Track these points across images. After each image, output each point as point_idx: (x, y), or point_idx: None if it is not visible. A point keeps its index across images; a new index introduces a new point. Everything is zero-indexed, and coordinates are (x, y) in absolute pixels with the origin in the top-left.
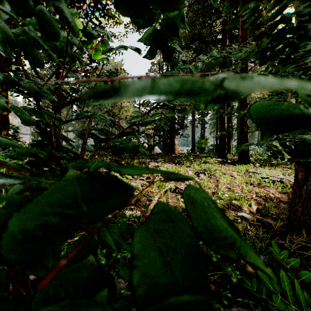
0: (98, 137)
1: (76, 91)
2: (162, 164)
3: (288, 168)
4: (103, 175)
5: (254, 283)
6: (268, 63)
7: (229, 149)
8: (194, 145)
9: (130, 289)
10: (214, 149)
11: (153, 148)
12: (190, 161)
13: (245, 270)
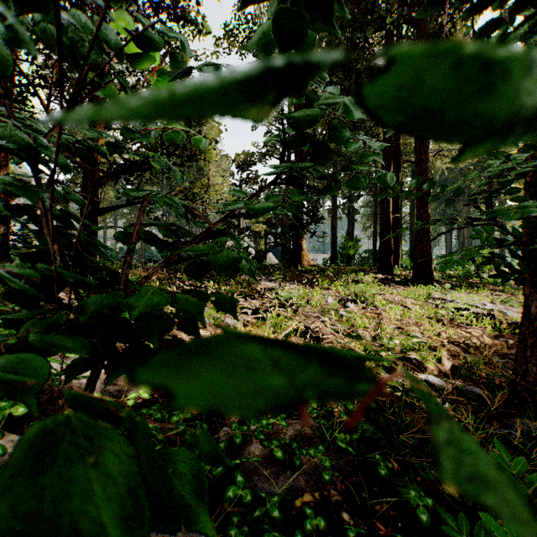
0: (156, 238)
1: (113, 147)
2: (280, 284)
3: (501, 291)
4: (161, 319)
5: (463, 522)
6: None
7: (396, 259)
8: (336, 250)
9: (221, 536)
10: (369, 258)
11: (264, 257)
12: (330, 278)
13: (441, 492)
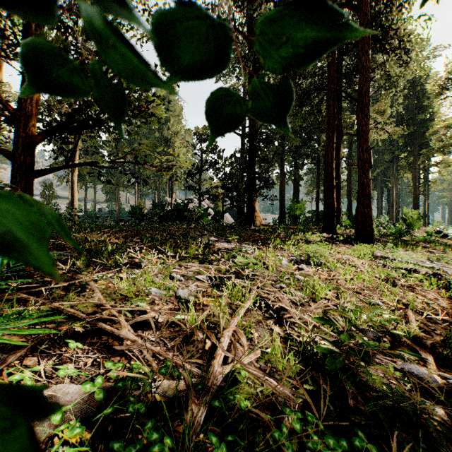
0: None
1: None
2: (236, 245)
3: (432, 248)
4: None
5: None
6: None
7: (338, 219)
8: (284, 211)
9: None
10: (312, 218)
11: (222, 217)
12: (281, 237)
13: None
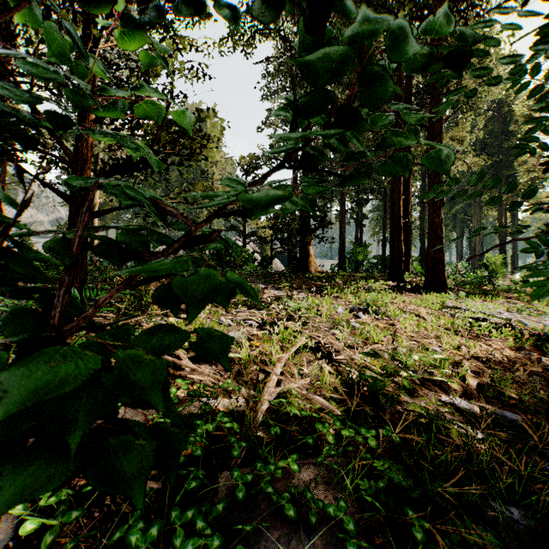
0: (125, 250)
1: (69, 126)
2: (287, 292)
3: (516, 298)
4: None
5: None
6: (547, 73)
7: (407, 265)
8: (344, 256)
9: None
10: (378, 265)
11: (270, 263)
12: (338, 286)
13: None
